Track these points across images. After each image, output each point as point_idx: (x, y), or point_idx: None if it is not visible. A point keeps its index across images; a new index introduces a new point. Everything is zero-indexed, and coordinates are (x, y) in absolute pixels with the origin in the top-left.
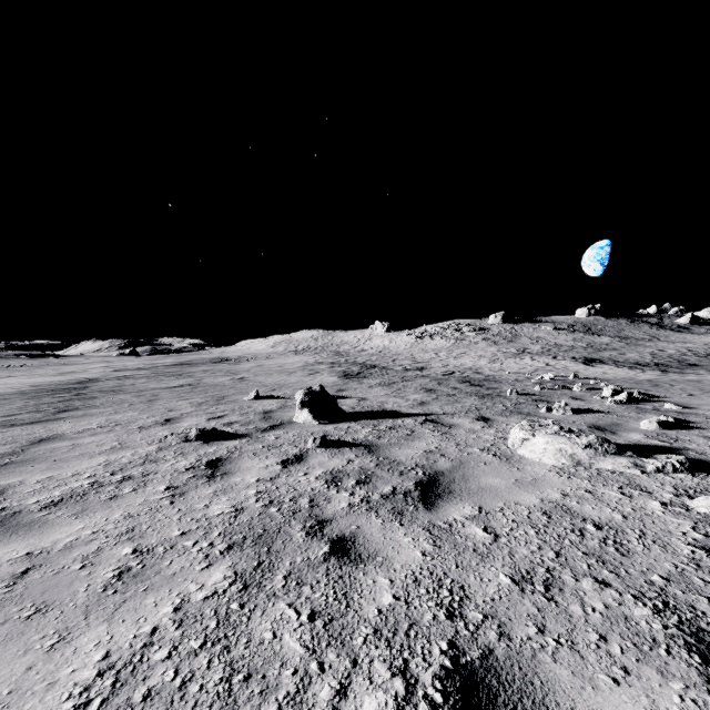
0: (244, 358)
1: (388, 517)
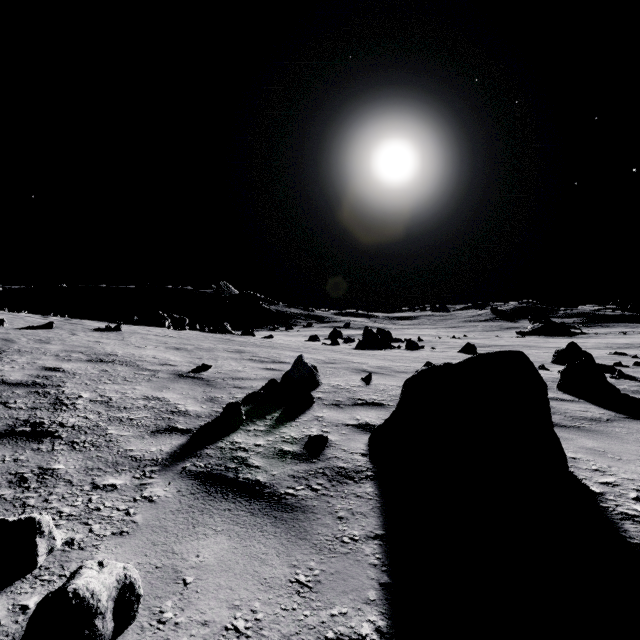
0: None
1: None
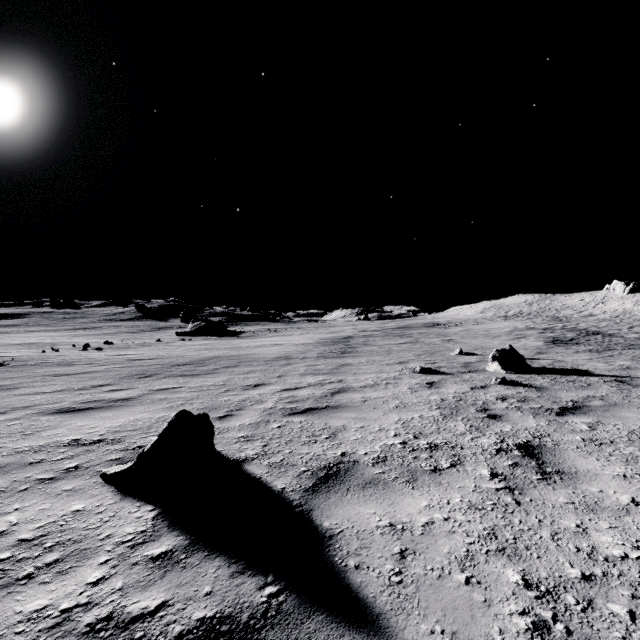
0: (453, 323)
1: (527, 414)
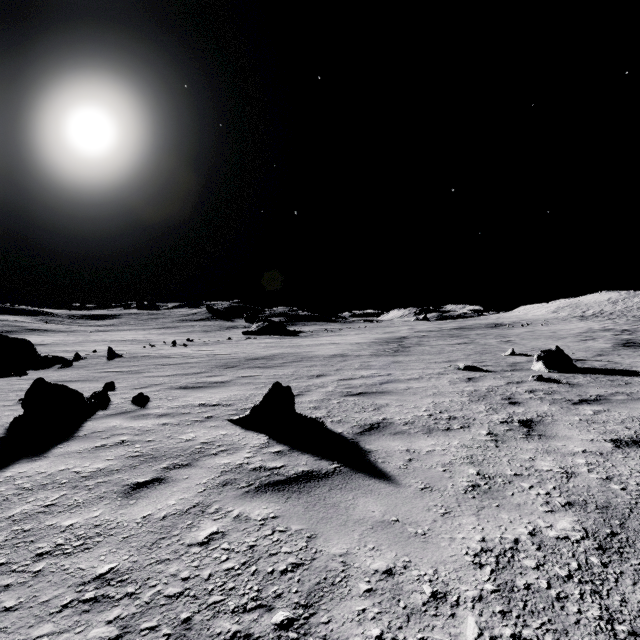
0: (518, 324)
1: (546, 402)
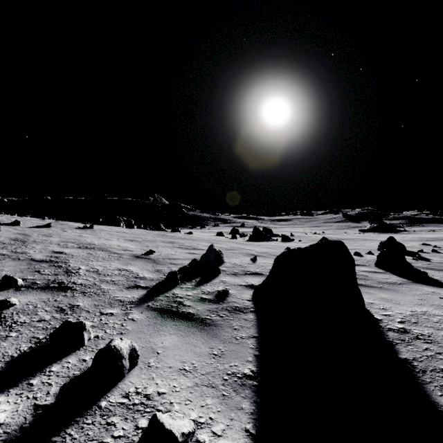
0: None
1: None
